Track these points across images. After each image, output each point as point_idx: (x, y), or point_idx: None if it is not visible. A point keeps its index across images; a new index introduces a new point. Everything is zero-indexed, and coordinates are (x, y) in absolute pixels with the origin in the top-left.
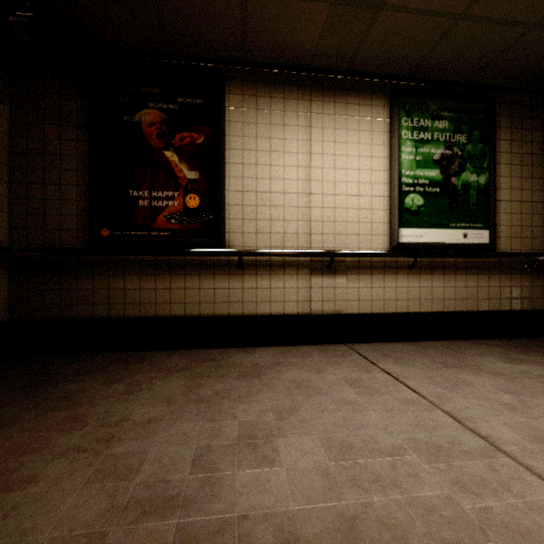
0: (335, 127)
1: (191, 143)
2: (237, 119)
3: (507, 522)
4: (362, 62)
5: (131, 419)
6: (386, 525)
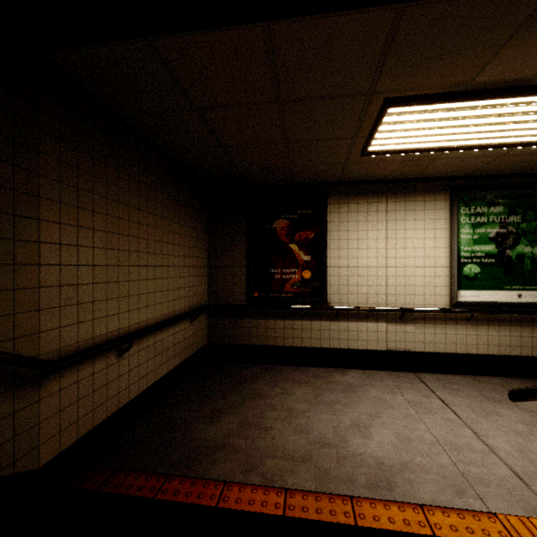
0: (405, 219)
1: (306, 238)
2: (335, 220)
3: (476, 476)
4: (426, 174)
5: (295, 409)
6: (420, 467)
